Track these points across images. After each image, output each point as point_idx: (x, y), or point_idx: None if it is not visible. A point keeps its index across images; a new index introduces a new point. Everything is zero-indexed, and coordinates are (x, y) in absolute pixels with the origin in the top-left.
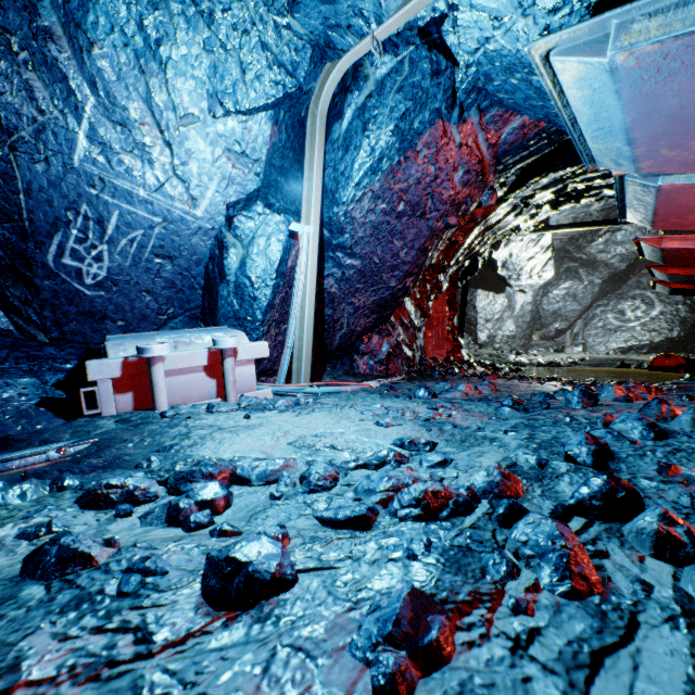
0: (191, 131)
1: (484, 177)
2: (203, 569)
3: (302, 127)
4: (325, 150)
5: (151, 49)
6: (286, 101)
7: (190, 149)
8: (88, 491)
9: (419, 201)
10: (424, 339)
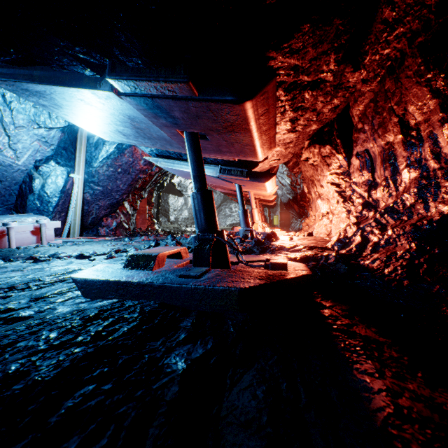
0: (21, 132)
1: (152, 163)
2: (76, 256)
3: (75, 132)
4: (86, 145)
5: (7, 103)
6: (69, 126)
7: (19, 138)
8: (30, 257)
9: (127, 169)
10: (136, 219)
